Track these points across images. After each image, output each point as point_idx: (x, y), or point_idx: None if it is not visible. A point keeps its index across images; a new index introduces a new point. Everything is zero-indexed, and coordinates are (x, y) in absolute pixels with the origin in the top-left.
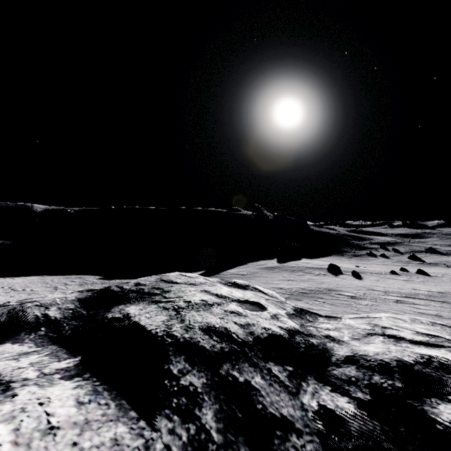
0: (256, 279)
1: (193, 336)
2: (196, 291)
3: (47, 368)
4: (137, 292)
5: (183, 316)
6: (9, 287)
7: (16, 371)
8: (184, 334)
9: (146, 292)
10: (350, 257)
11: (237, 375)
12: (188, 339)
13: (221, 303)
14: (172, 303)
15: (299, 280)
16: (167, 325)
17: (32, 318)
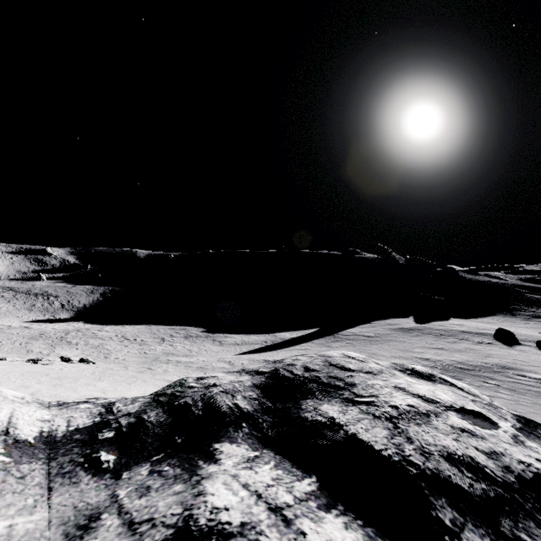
0: (389, 344)
1: (438, 467)
2: (388, 388)
3: (295, 490)
4: (315, 381)
5: (406, 432)
6: (122, 335)
7: (269, 490)
8: (426, 462)
9: (326, 383)
10: (527, 318)
11: (527, 539)
12: (434, 471)
13: (436, 412)
14: (376, 407)
15: (452, 350)
16: (394, 444)
17: (226, 408)
